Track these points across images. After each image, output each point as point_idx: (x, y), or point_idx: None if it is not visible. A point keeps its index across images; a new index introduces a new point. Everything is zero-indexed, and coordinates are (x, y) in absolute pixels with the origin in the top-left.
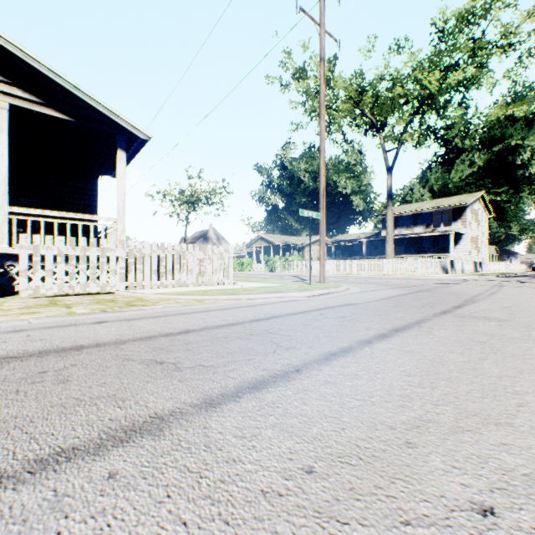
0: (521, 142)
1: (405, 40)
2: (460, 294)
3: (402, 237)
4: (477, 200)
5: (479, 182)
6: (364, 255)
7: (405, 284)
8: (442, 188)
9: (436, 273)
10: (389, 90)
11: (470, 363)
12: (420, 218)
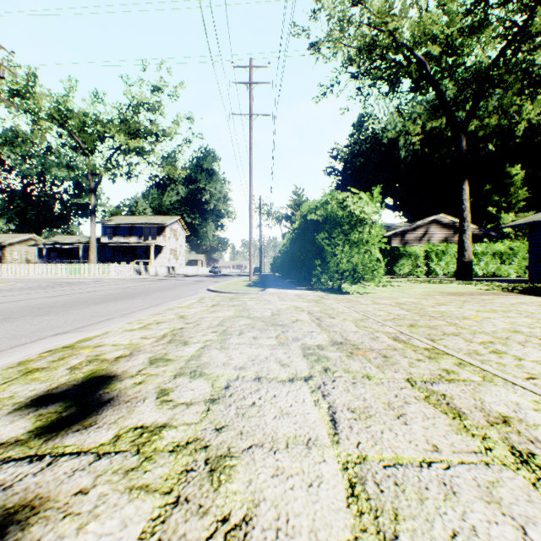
0: (206, 187)
1: (104, 95)
2: (81, 284)
3: (119, 245)
4: (177, 222)
5: (183, 208)
6: (82, 259)
7: (72, 282)
8: (158, 207)
9: (131, 275)
10: (93, 127)
11: (5, 294)
12: (135, 230)
